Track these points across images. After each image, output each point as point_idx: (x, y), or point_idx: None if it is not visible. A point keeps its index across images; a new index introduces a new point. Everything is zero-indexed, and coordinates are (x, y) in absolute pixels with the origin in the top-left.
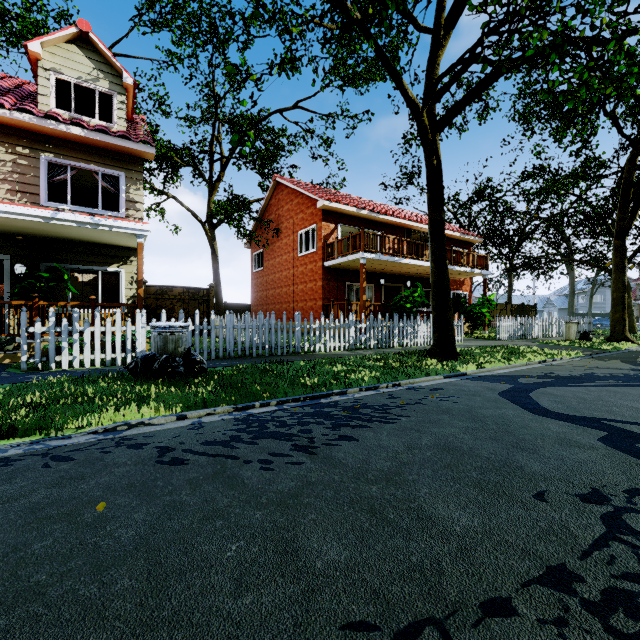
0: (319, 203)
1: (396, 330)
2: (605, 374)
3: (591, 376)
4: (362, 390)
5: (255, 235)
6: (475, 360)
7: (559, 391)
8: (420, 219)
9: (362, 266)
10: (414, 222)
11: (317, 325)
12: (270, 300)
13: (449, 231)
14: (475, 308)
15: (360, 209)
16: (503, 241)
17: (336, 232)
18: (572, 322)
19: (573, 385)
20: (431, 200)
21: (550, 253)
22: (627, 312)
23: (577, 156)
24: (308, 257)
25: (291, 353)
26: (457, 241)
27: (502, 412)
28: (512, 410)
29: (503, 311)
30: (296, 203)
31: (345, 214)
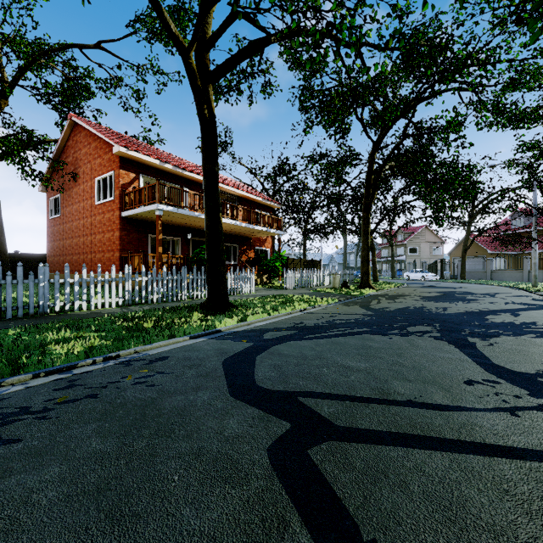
0: (115, 149)
1: (185, 283)
2: (342, 321)
3: (330, 324)
4: (39, 375)
5: (46, 177)
6: (243, 312)
7: (290, 348)
8: (228, 182)
9: (158, 218)
10: (221, 183)
11: (76, 279)
12: (67, 250)
13: (253, 195)
14: (270, 262)
15: (164, 162)
16: (297, 209)
17: (137, 182)
18: (337, 274)
19: (308, 337)
20: (204, 151)
21: (331, 222)
22: (373, 266)
23: (335, 140)
24: (106, 205)
25: (32, 314)
26: (260, 205)
27: (193, 399)
28: (211, 392)
29: (298, 265)
30: (94, 147)
31: (148, 165)
